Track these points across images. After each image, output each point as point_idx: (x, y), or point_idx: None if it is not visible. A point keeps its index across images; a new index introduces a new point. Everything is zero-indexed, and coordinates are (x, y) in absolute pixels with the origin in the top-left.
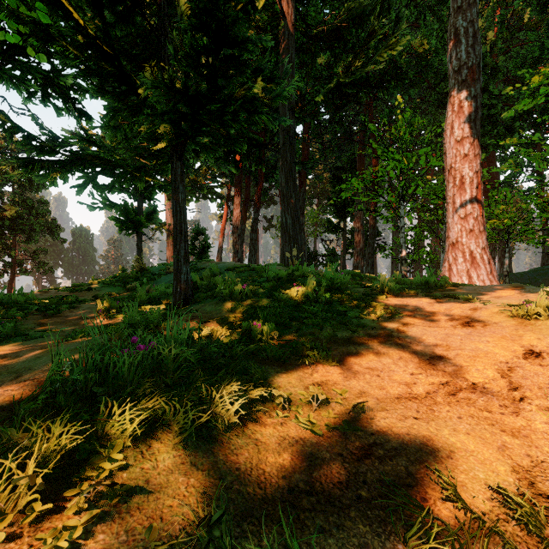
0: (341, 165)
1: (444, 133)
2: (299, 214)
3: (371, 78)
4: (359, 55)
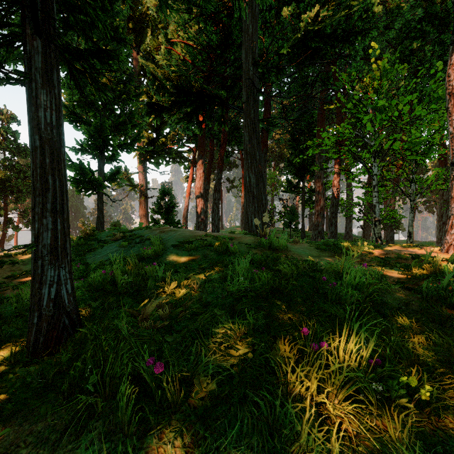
0: (301, 128)
1: (449, 68)
2: (263, 173)
3: (338, 30)
4: (328, 3)
